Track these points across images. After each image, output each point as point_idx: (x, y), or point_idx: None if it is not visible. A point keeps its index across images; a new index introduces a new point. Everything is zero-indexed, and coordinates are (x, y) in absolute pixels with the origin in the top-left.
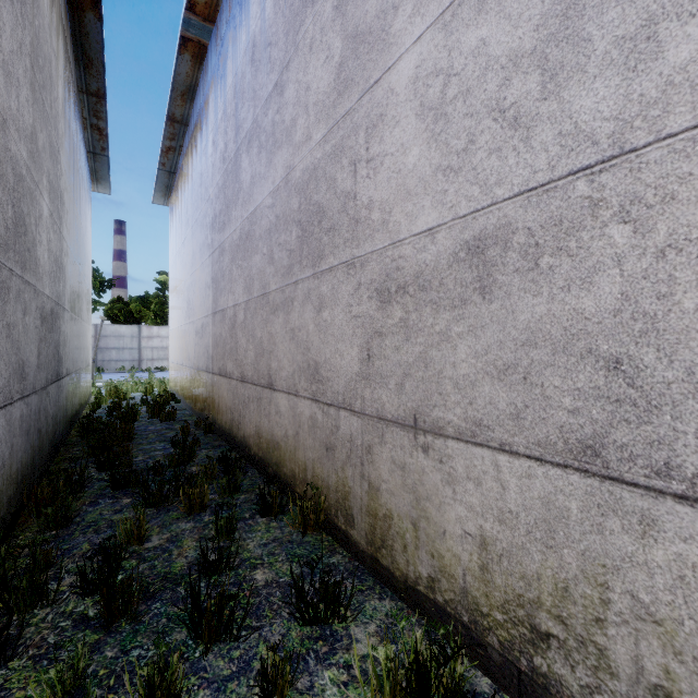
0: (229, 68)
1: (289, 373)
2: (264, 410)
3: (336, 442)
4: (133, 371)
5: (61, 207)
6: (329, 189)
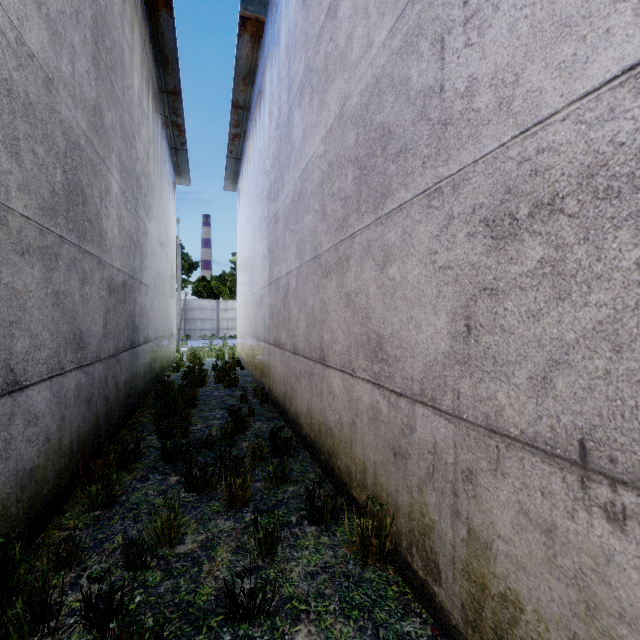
0: (282, 28)
1: (344, 347)
2: (316, 388)
3: (409, 448)
4: (213, 338)
5: (137, 189)
6: (399, 97)
